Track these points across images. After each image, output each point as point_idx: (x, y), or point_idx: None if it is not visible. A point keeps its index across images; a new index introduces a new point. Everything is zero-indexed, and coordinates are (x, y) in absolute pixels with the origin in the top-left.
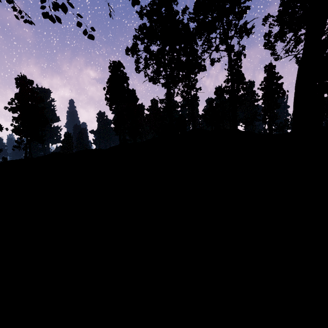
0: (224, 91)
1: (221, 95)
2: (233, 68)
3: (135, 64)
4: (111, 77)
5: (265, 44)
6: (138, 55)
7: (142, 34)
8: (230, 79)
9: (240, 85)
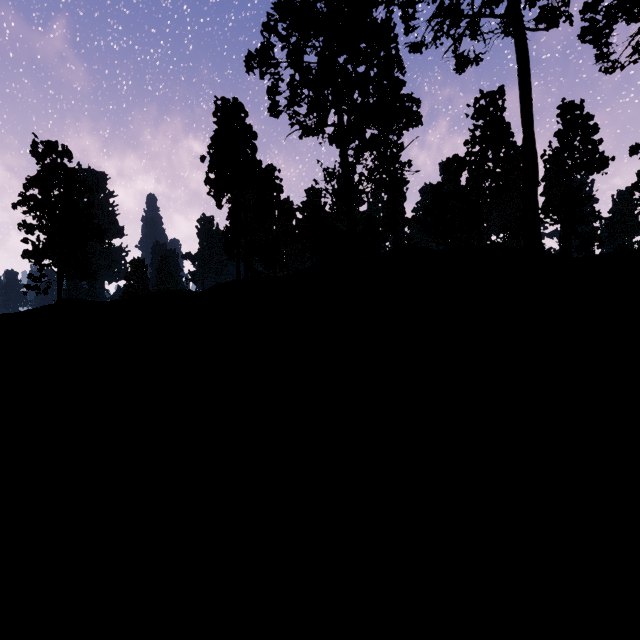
0: (465, 165)
1: (458, 171)
2: (487, 112)
3: (269, 98)
4: (218, 134)
5: (583, 31)
6: (274, 74)
7: (282, 20)
8: (521, 95)
9: (501, 149)
